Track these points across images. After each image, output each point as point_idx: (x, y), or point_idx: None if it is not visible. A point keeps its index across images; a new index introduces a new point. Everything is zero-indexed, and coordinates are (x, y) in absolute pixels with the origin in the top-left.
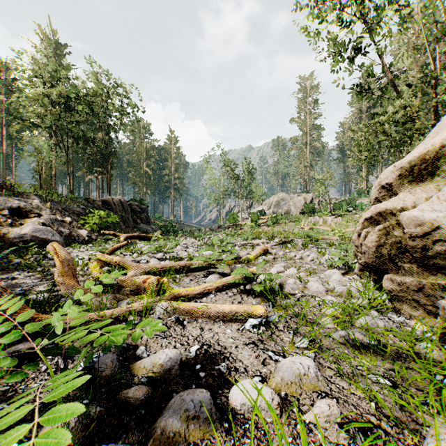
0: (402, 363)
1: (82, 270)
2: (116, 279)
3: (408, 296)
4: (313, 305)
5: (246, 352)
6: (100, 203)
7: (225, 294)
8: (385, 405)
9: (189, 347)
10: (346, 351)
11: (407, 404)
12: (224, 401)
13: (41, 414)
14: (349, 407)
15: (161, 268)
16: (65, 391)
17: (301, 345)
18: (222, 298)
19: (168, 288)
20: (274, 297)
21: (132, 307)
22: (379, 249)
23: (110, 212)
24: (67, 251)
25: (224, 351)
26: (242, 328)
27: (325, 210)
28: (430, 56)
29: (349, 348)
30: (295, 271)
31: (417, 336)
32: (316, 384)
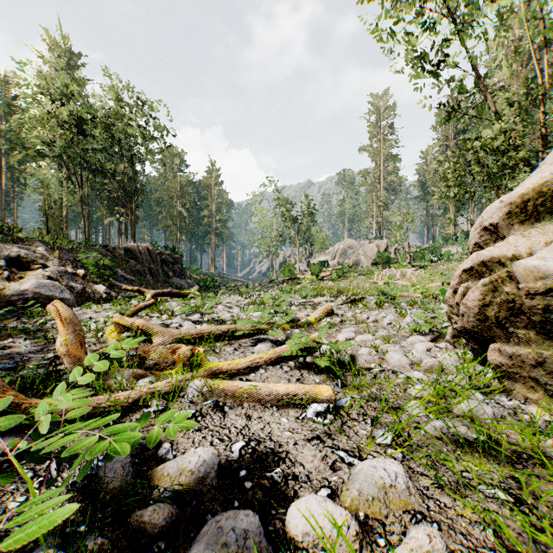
0: (523, 467)
1: (95, 337)
2: (138, 349)
3: (522, 373)
4: (395, 384)
5: (308, 452)
6: (122, 251)
7: (279, 369)
8: (517, 543)
9: (231, 444)
10: (445, 450)
11: (549, 541)
12: (278, 527)
13: (16, 549)
14: (457, 536)
15: (196, 334)
16: (34, 532)
17: (383, 441)
18: (275, 374)
19: (204, 360)
20: (343, 373)
21: (155, 388)
22: (483, 310)
23: (135, 262)
24: (79, 311)
25: (278, 450)
26: (302, 417)
27: (403, 261)
28: (536, 66)
29: (448, 445)
30: (369, 338)
31: (537, 427)
32: (408, 500)
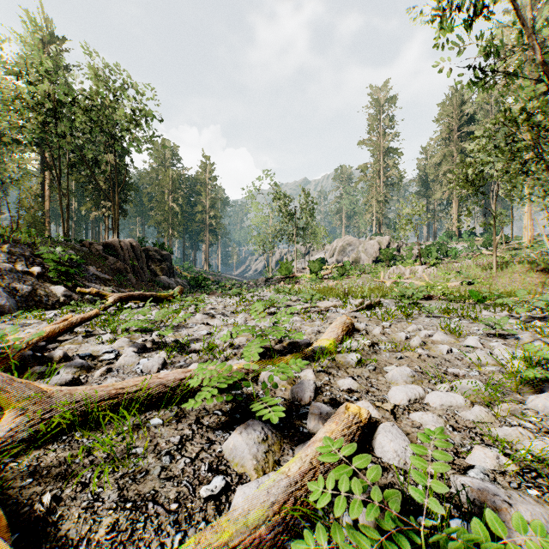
0: None
1: None
2: None
3: None
4: None
5: None
6: (101, 247)
7: None
8: None
9: None
10: None
11: None
12: None
13: None
14: None
15: (109, 399)
16: None
17: None
18: None
19: None
20: None
21: None
22: None
23: (114, 259)
24: (5, 324)
25: None
26: None
27: (408, 258)
28: None
29: None
30: (455, 400)
31: None
32: None
